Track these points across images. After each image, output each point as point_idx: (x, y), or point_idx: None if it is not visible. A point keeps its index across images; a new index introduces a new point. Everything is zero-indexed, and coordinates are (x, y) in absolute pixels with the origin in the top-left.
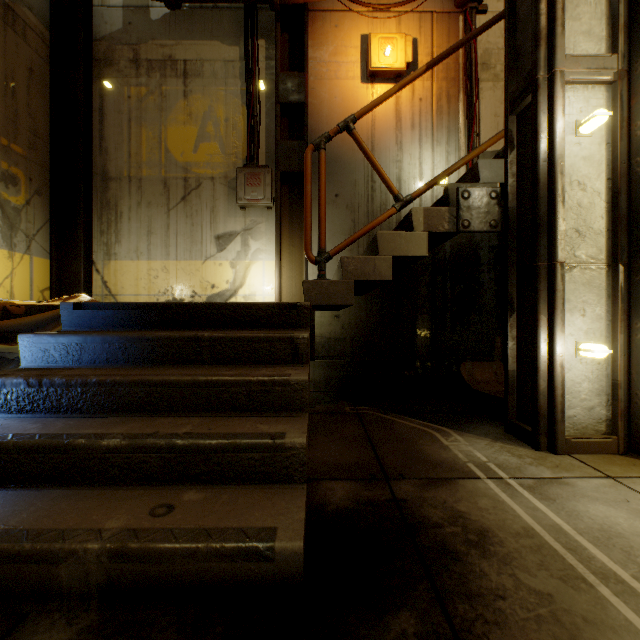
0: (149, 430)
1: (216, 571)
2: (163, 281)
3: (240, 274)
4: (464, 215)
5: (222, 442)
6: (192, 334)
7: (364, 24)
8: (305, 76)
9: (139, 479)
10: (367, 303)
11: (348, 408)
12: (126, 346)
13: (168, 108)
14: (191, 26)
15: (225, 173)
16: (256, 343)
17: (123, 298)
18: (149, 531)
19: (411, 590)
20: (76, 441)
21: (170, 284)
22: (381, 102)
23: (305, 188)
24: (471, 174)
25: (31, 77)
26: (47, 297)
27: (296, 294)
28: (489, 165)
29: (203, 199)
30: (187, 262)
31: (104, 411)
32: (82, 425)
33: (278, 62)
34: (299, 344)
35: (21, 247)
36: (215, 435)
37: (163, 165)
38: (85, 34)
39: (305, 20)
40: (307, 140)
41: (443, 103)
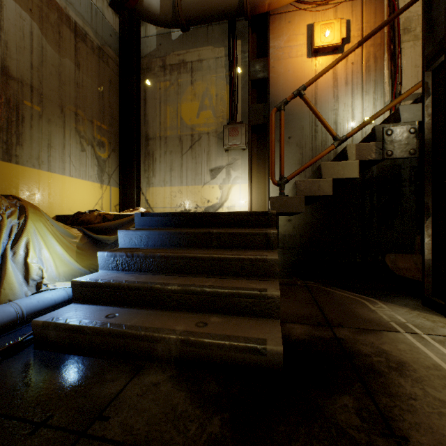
0: (189, 283)
1: (234, 357)
2: (179, 199)
3: (225, 193)
4: (388, 147)
5: (231, 291)
6: (206, 230)
7: (309, 17)
8: (268, 60)
9: (186, 308)
10: (311, 211)
11: (299, 282)
12: (171, 237)
13: (182, 92)
14: (195, 39)
15: (215, 129)
16: (244, 236)
17: (156, 209)
18: (198, 333)
19: (349, 386)
20: (155, 285)
21: (183, 200)
22: (323, 74)
23: (270, 137)
24: (393, 116)
25: (110, 85)
26: (117, 209)
27: (261, 205)
28: (408, 109)
29: (202, 147)
30: (193, 186)
31: (163, 272)
32: (154, 278)
33: (249, 53)
34: (270, 237)
35: (106, 182)
36: (226, 287)
37: (179, 128)
38: (136, 55)
39: (268, 22)
40: (269, 102)
41: (371, 63)
